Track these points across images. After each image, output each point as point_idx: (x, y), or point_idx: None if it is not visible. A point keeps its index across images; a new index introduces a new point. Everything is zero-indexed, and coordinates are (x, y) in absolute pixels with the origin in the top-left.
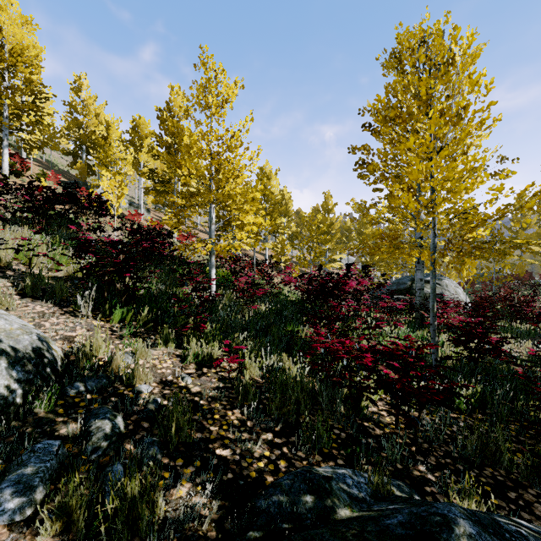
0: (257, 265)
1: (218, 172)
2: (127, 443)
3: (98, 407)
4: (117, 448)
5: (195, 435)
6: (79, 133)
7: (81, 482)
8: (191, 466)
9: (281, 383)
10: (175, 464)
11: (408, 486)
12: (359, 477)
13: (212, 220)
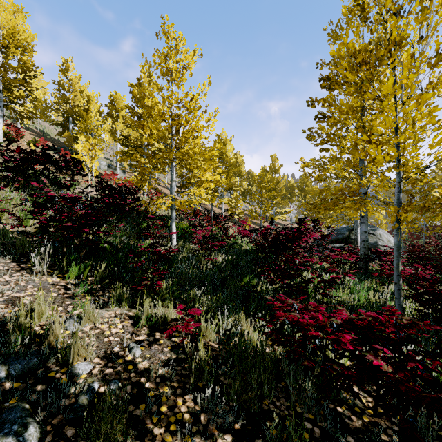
0: (214, 217)
1: (178, 132)
2: None
3: (13, 404)
4: None
5: None
6: (66, 107)
7: None
8: None
9: (240, 354)
10: None
11: None
12: None
13: (173, 177)
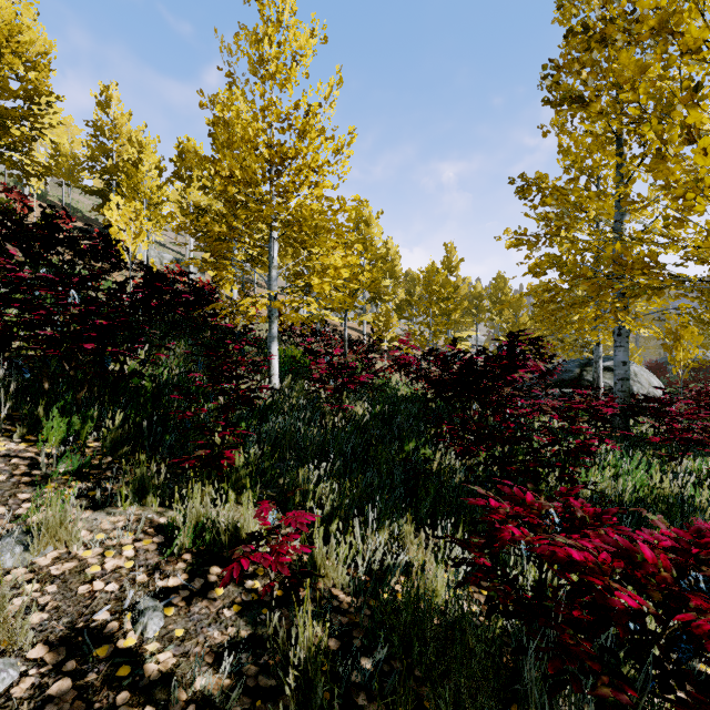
0: (351, 343)
1: (280, 172)
2: None
3: None
4: None
5: None
6: None
7: None
8: None
9: (406, 627)
10: None
11: None
12: None
13: (273, 260)
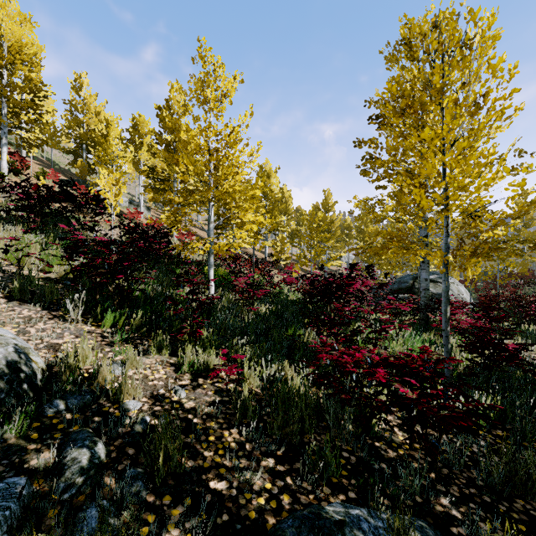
0: (257, 263)
1: (216, 169)
2: (107, 476)
3: (78, 429)
4: (94, 483)
5: (187, 463)
6: (79, 131)
7: (47, 532)
8: (180, 505)
9: (283, 396)
10: (161, 503)
11: (432, 527)
12: (376, 519)
13: (211, 218)
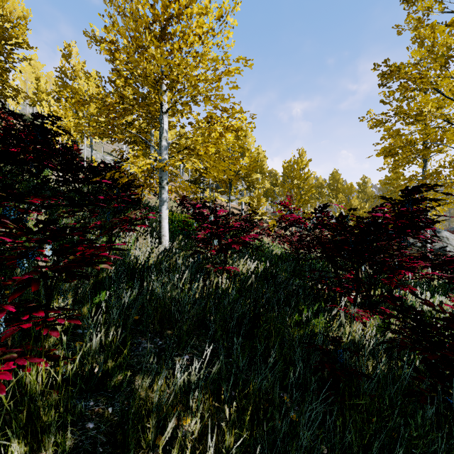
0: (233, 215)
1: (164, 34)
2: None
3: None
4: None
5: None
6: None
7: None
8: None
9: None
10: None
11: None
12: None
13: (163, 131)
